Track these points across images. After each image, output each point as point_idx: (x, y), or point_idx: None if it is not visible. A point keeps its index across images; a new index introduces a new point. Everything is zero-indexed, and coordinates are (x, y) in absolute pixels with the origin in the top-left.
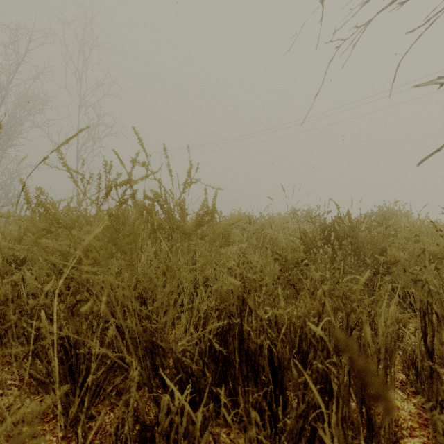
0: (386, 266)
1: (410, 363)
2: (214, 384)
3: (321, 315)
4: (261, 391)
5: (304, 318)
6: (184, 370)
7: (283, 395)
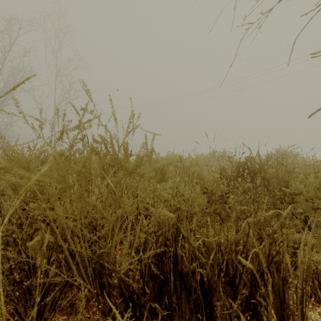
0: (291, 197)
1: (313, 278)
2: (153, 298)
3: (246, 243)
4: (193, 309)
5: (231, 246)
6: (126, 289)
7: (212, 313)
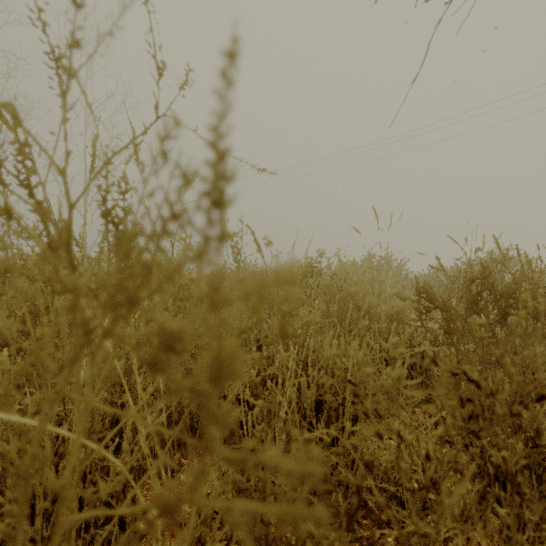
0: None
1: None
2: None
3: None
4: None
5: None
6: None
7: None
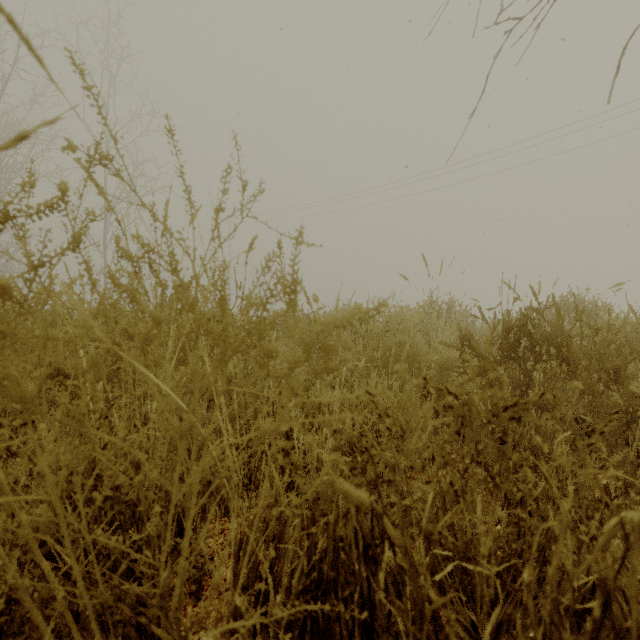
0: None
1: None
2: None
3: (611, 593)
4: None
5: (556, 596)
6: None
7: None
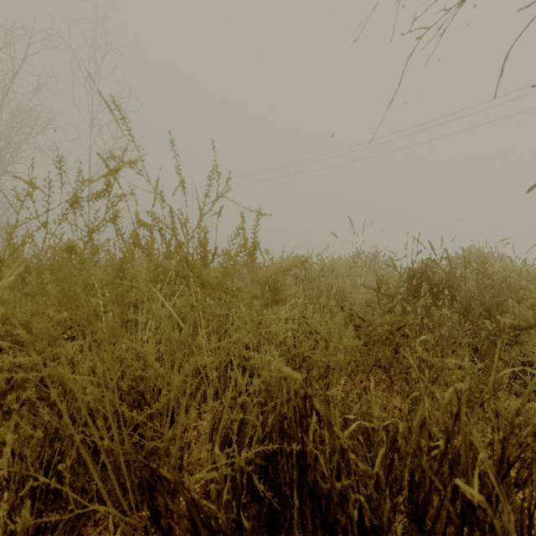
0: (512, 333)
1: None
2: None
3: (451, 435)
4: None
5: (419, 439)
6: (204, 522)
7: None
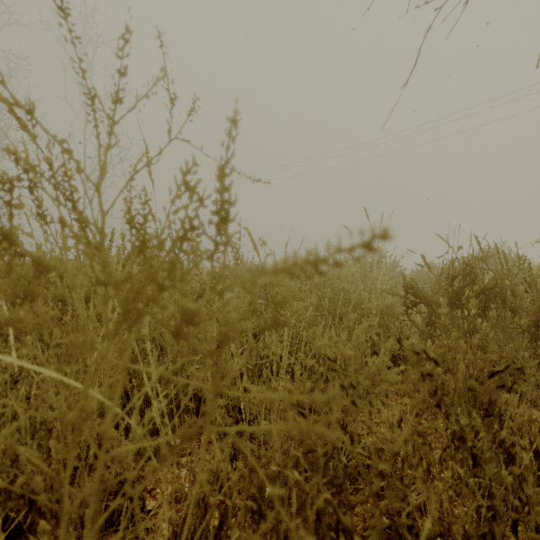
0: None
1: None
2: None
3: None
4: None
5: None
6: None
7: None
